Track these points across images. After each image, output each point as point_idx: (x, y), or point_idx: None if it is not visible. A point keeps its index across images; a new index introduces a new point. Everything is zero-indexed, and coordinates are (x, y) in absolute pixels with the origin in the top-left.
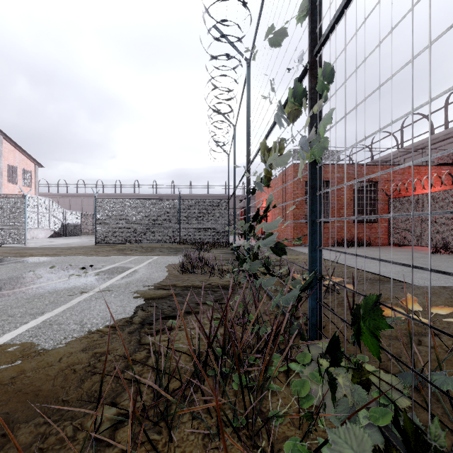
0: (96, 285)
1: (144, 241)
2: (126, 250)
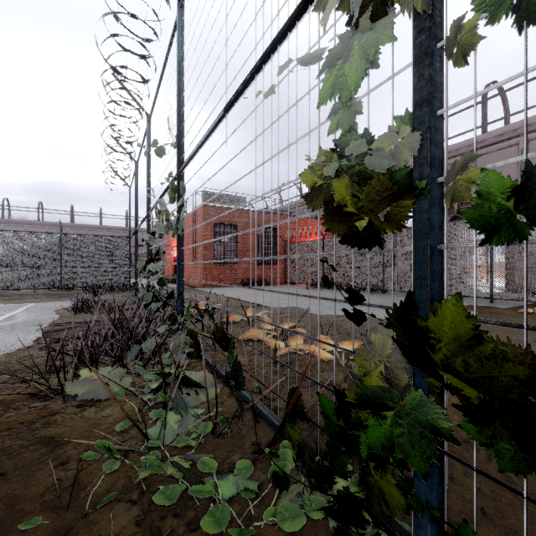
0: None
1: (2, 288)
2: None
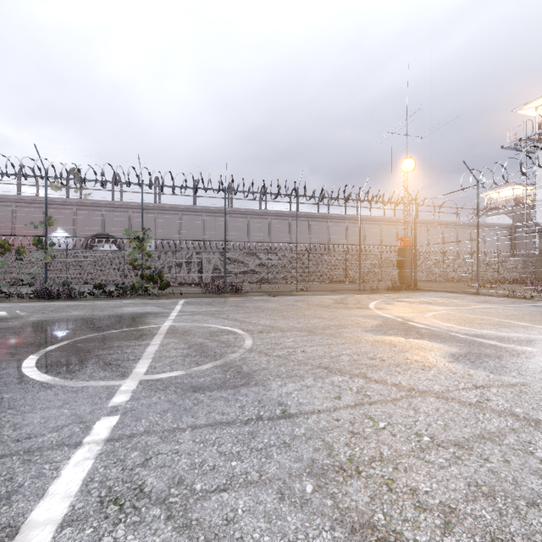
0: None
1: None
2: None
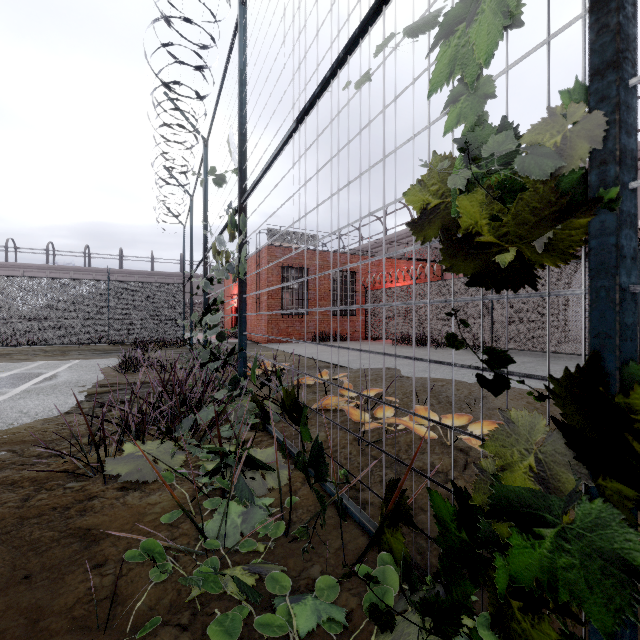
0: (7, 390)
1: (46, 342)
2: (17, 355)
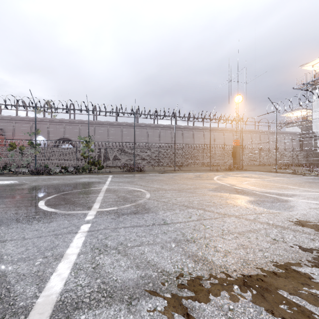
0: None
1: None
2: None
